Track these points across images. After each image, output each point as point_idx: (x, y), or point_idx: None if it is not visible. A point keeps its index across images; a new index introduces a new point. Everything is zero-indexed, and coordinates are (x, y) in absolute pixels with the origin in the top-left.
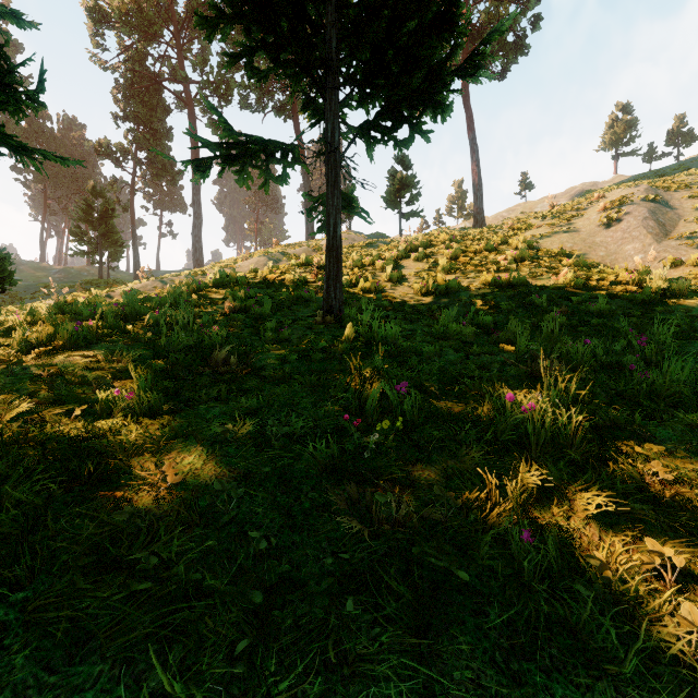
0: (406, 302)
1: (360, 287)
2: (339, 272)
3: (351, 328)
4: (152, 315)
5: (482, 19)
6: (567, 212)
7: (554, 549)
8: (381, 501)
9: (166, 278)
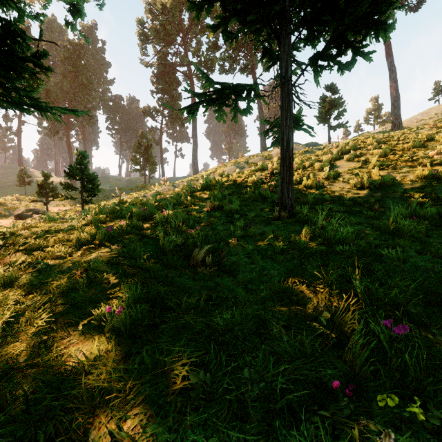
0: (344, 196)
1: (303, 184)
2: (291, 176)
3: (307, 228)
4: (159, 216)
5: None
6: None
7: None
8: None
9: (175, 183)
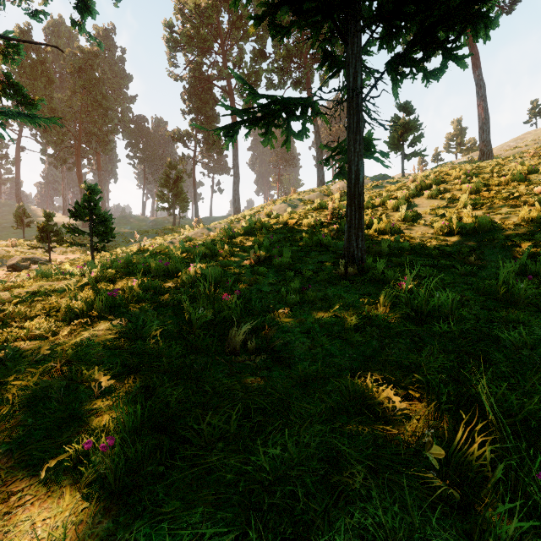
0: (427, 243)
1: (374, 228)
2: (361, 220)
3: (387, 293)
4: (184, 274)
5: None
6: None
7: None
8: None
9: (211, 226)
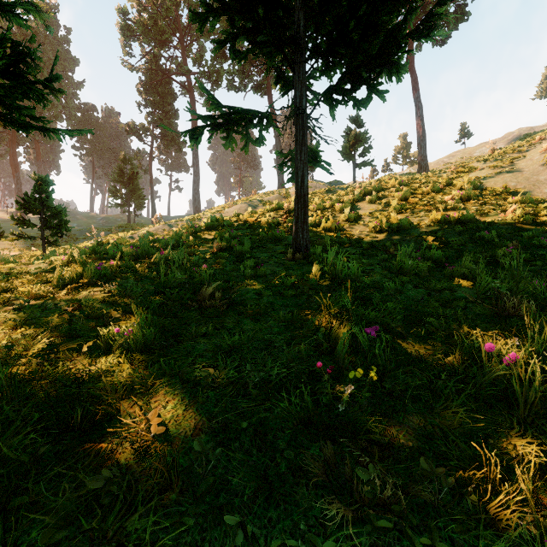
0: (362, 239)
1: (322, 226)
2: (306, 215)
3: (318, 266)
4: (156, 255)
5: None
6: (509, 154)
7: None
8: (363, 476)
9: (172, 223)
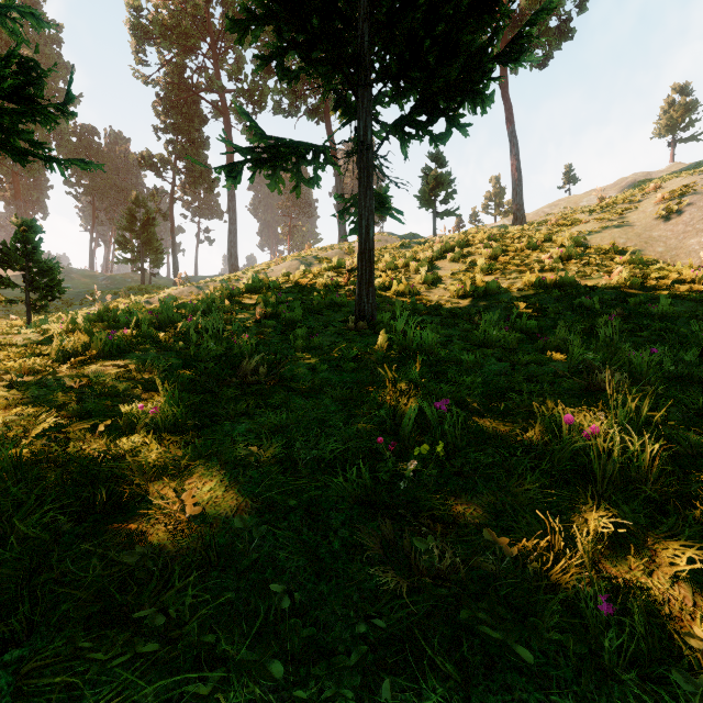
0: (442, 305)
1: (393, 290)
2: (372, 275)
3: (385, 335)
4: (184, 323)
5: (522, 5)
6: (619, 205)
7: (642, 624)
8: (421, 546)
9: (201, 284)
